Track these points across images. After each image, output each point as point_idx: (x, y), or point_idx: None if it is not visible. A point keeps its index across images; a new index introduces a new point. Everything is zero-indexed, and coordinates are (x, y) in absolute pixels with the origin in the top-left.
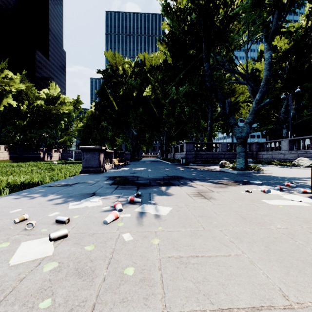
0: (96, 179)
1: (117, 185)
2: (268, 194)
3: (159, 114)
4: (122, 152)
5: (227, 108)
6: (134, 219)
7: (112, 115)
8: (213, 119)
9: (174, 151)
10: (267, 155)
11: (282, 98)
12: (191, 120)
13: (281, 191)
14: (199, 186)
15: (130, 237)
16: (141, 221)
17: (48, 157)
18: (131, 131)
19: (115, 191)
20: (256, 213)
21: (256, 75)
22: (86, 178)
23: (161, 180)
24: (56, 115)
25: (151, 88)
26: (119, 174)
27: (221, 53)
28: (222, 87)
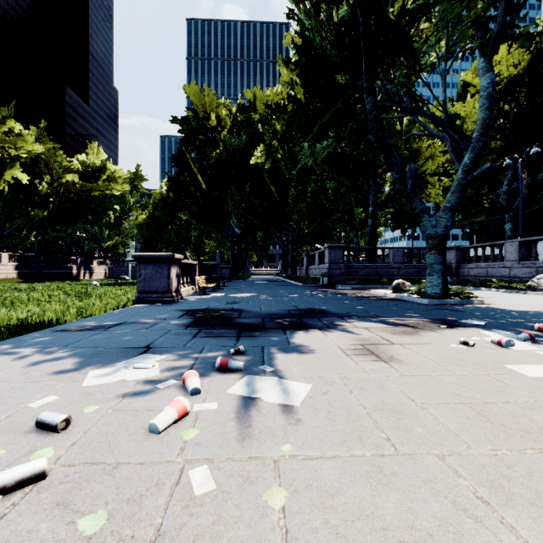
0: (161, 314)
1: (198, 327)
2: (511, 351)
3: (280, 198)
4: (213, 265)
5: (408, 182)
6: (225, 416)
7: (197, 199)
8: (379, 204)
9: (307, 263)
10: (478, 269)
11: (505, 165)
12: (338, 208)
13: (533, 344)
14: (362, 332)
15: (209, 482)
16: (241, 424)
17: (87, 273)
18: (230, 228)
19: (192, 342)
20: (506, 400)
21: (454, 127)
22: (142, 313)
23: (285, 317)
24: (100, 200)
25: (266, 151)
26: (205, 306)
27: (396, 79)
28: (394, 146)
